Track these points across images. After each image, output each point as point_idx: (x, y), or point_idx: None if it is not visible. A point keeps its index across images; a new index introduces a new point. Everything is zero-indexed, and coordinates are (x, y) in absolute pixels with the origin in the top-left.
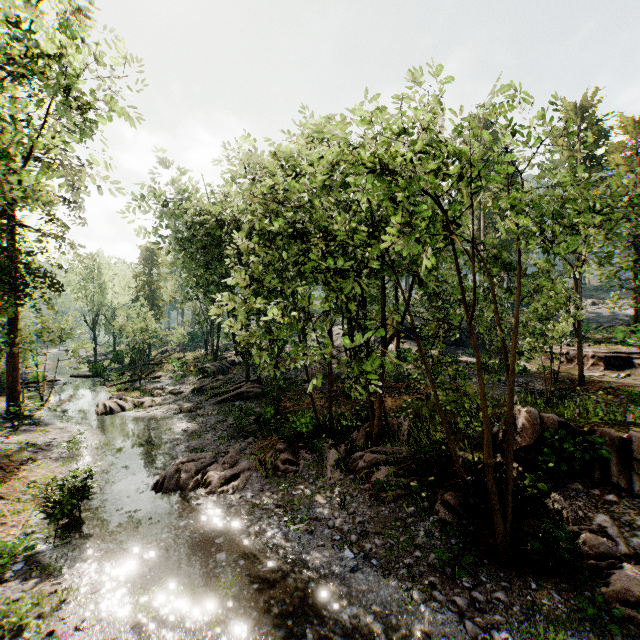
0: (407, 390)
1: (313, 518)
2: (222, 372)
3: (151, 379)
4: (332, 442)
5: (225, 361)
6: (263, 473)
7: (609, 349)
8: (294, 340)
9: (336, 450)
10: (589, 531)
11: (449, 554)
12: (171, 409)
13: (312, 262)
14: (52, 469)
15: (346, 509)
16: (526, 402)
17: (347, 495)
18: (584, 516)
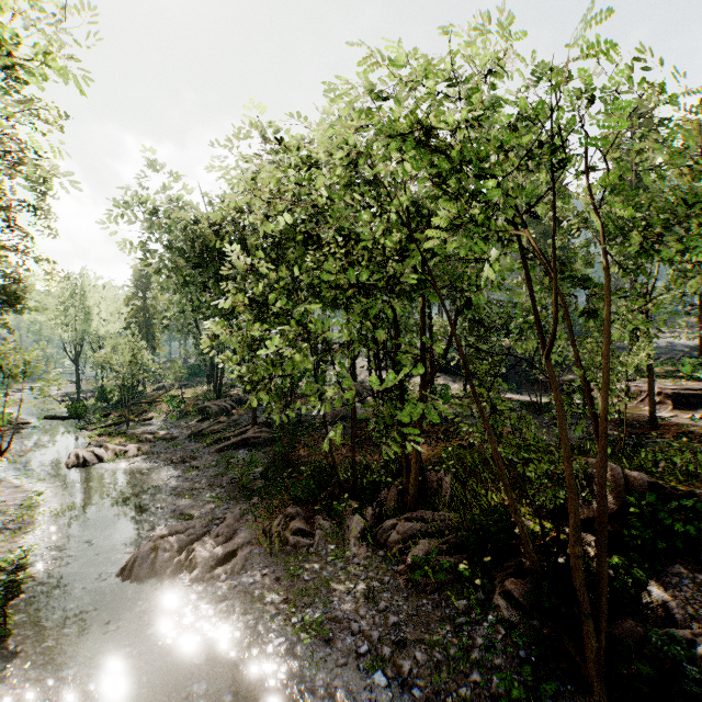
0: (446, 436)
1: (331, 618)
2: (226, 412)
3: (141, 421)
4: (356, 505)
5: (230, 399)
6: (267, 549)
7: (676, 385)
8: (312, 374)
9: (361, 515)
10: None
11: (519, 676)
12: (160, 459)
13: (330, 274)
14: None
15: (375, 602)
16: (594, 452)
17: (376, 581)
18: (694, 614)
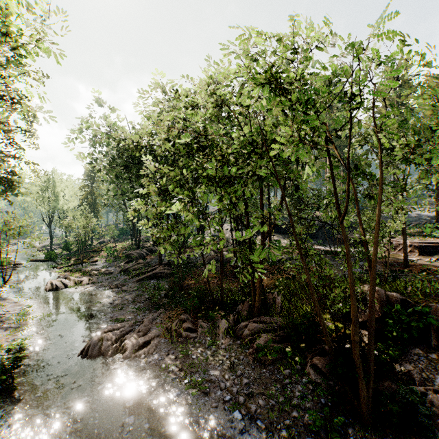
0: (278, 271)
1: (208, 380)
2: (142, 257)
3: (90, 263)
4: (223, 313)
5: (145, 249)
6: (169, 339)
7: (421, 240)
8: (195, 234)
9: (226, 319)
10: (433, 391)
11: (321, 414)
12: (103, 286)
13: (207, 173)
14: (1, 338)
15: (235, 371)
16: (368, 281)
17: (235, 358)
18: (426, 377)
